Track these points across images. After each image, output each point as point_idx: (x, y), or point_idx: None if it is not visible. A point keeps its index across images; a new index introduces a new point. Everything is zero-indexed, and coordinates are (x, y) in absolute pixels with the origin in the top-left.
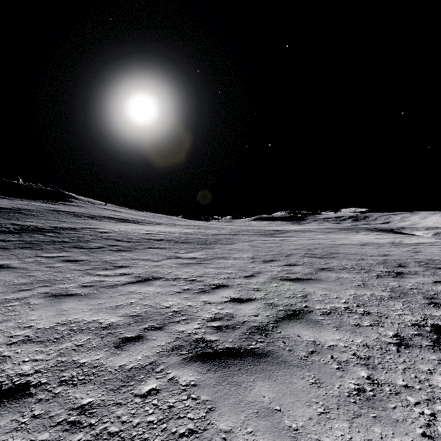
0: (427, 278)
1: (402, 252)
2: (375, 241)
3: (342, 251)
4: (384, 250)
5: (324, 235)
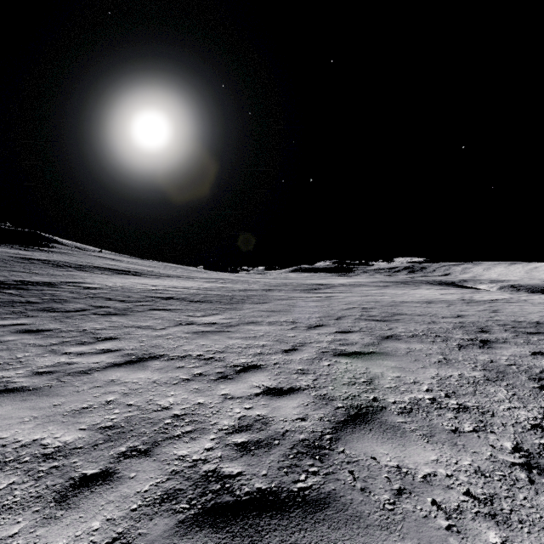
0: (522, 347)
1: (478, 312)
2: (442, 297)
3: (405, 311)
4: (456, 309)
5: (380, 290)
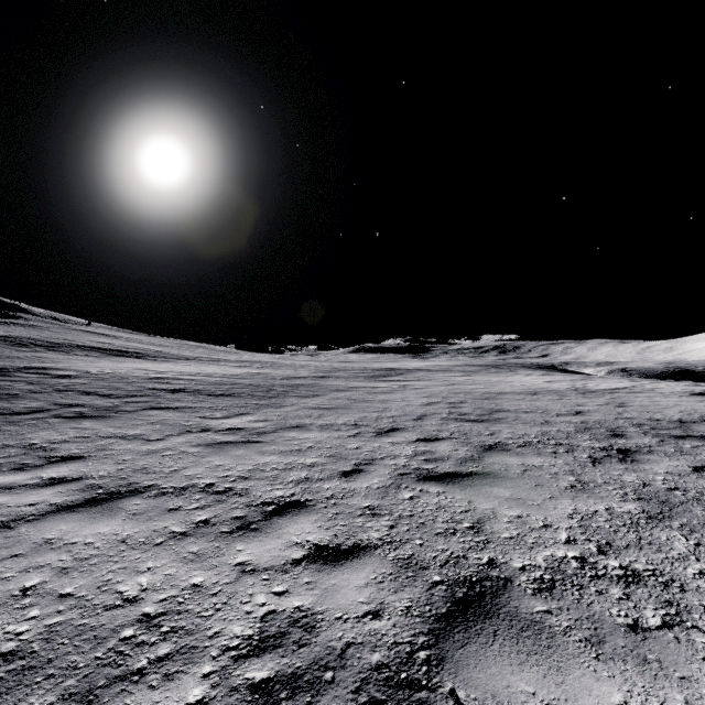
0: (676, 460)
1: (600, 406)
2: (549, 386)
3: (507, 406)
4: (572, 403)
5: (467, 376)
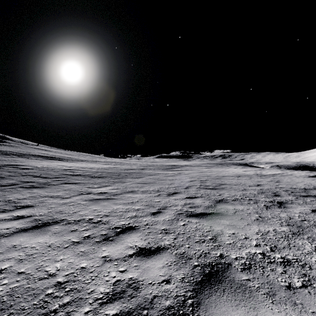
0: (304, 206)
1: (268, 182)
2: (245, 173)
3: (226, 182)
4: (255, 180)
5: (208, 168)
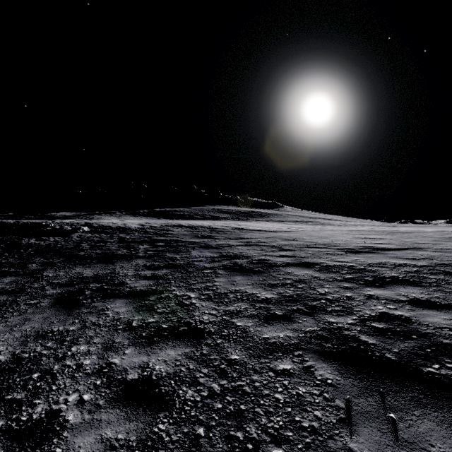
0: None
1: None
2: None
3: None
4: None
5: None
